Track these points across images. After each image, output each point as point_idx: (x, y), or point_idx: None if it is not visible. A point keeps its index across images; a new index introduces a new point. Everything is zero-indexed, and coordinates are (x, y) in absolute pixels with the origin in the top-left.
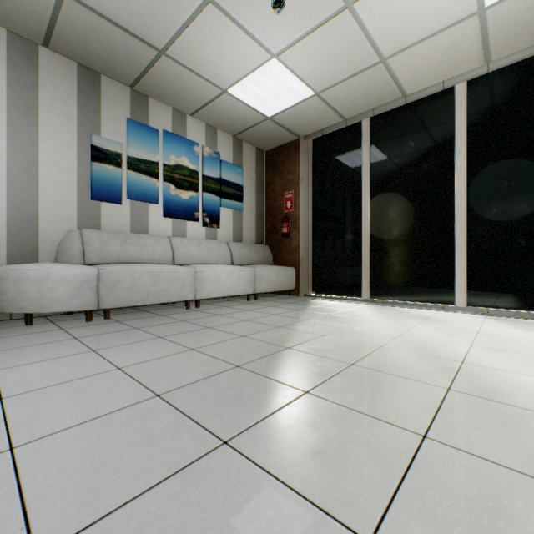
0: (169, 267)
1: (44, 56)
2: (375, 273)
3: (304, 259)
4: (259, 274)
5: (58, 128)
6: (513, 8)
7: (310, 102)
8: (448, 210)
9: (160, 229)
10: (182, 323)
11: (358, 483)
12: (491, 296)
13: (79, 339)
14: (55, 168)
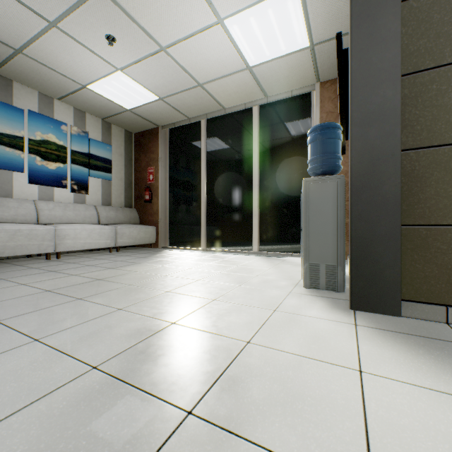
0: (28, 226)
1: None
2: (209, 230)
3: (163, 219)
4: (121, 231)
5: None
6: (267, 70)
7: (158, 103)
8: (250, 188)
9: (26, 194)
10: (32, 269)
11: (57, 326)
12: (271, 244)
13: None
14: None
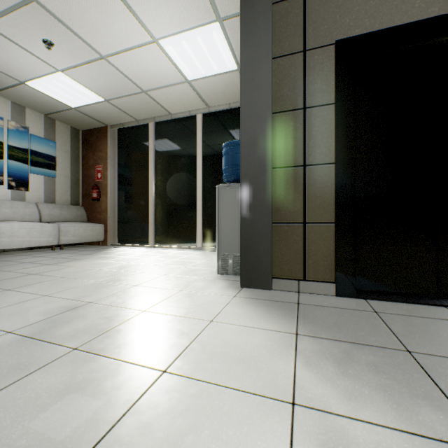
0: None
1: None
2: (158, 228)
3: (111, 217)
4: (65, 229)
5: None
6: (204, 85)
7: (104, 104)
8: (194, 189)
9: None
10: None
11: None
12: (213, 240)
13: None
14: None
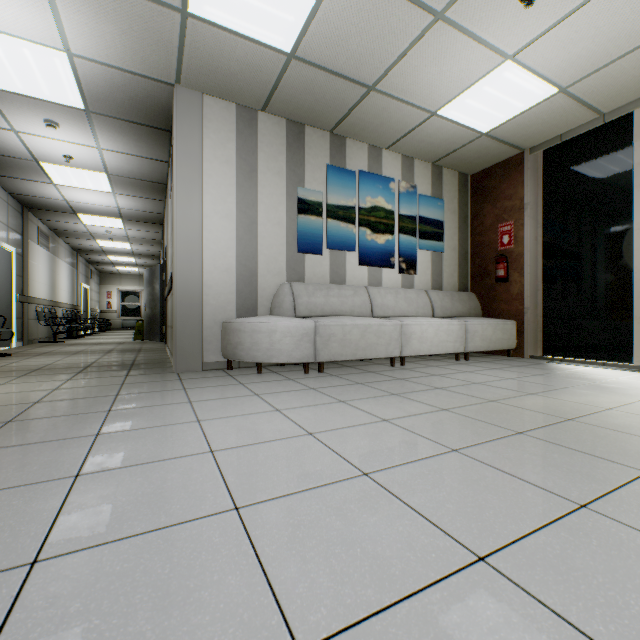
0: (375, 320)
1: (261, 120)
2: None
3: (530, 309)
4: (471, 328)
5: (272, 186)
6: None
7: (550, 102)
8: None
9: (356, 279)
10: (402, 381)
11: None
12: None
13: (316, 389)
14: (269, 225)
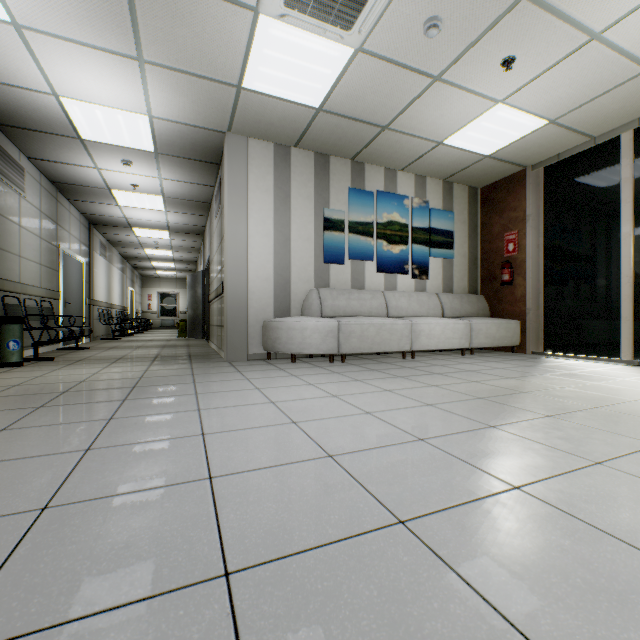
0: (389, 319)
1: (294, 154)
2: None
3: (532, 310)
4: (476, 327)
5: (302, 208)
6: None
7: (542, 131)
8: None
9: (374, 284)
10: (408, 369)
11: (593, 450)
12: None
13: (339, 373)
14: (300, 241)
